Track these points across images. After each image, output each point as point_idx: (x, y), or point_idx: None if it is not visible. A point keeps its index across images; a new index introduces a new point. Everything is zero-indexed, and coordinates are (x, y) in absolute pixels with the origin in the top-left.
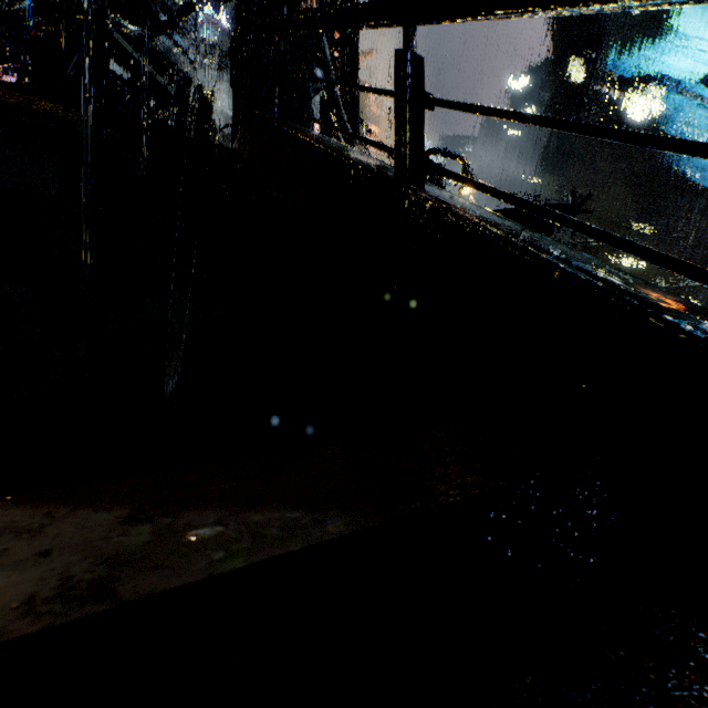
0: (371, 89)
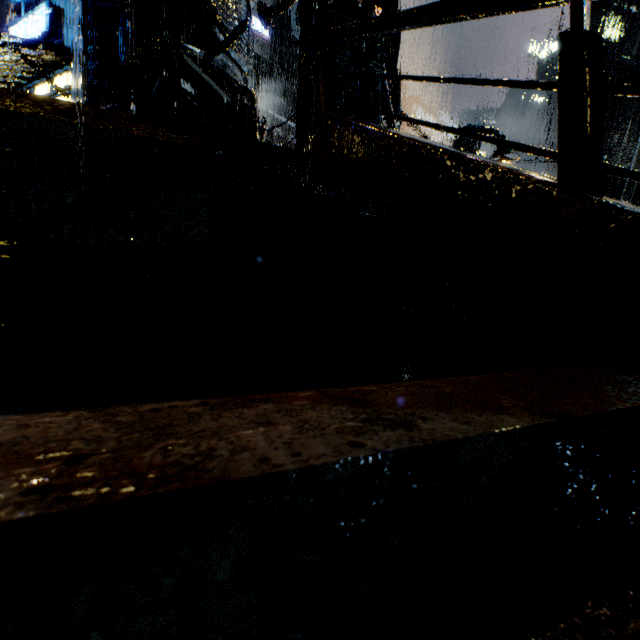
0: (495, 81)
